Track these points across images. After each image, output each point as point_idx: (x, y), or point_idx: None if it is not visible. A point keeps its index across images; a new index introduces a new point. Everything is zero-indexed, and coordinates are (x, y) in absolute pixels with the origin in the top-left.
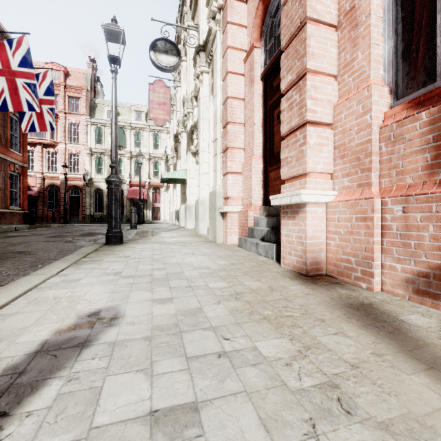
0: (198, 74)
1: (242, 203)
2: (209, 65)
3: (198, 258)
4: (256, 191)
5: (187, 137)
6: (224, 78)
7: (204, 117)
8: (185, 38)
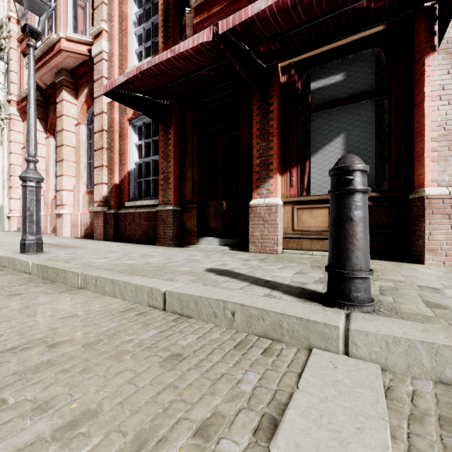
0: None
1: (20, 213)
2: None
3: None
4: None
5: None
6: (10, 153)
7: None
8: None
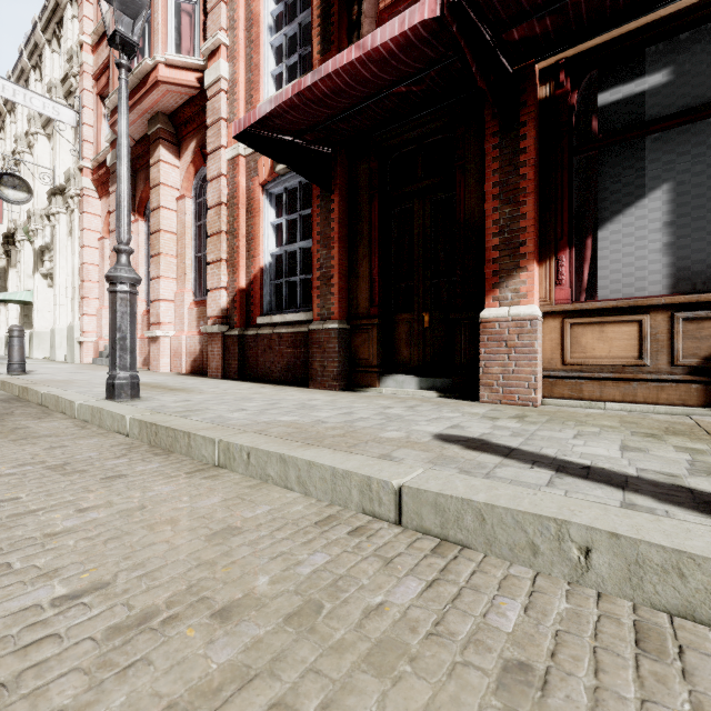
0: (55, 213)
1: (97, 336)
2: (68, 208)
3: (61, 366)
4: (106, 329)
5: (35, 256)
6: (82, 247)
7: (61, 254)
8: (32, 143)
